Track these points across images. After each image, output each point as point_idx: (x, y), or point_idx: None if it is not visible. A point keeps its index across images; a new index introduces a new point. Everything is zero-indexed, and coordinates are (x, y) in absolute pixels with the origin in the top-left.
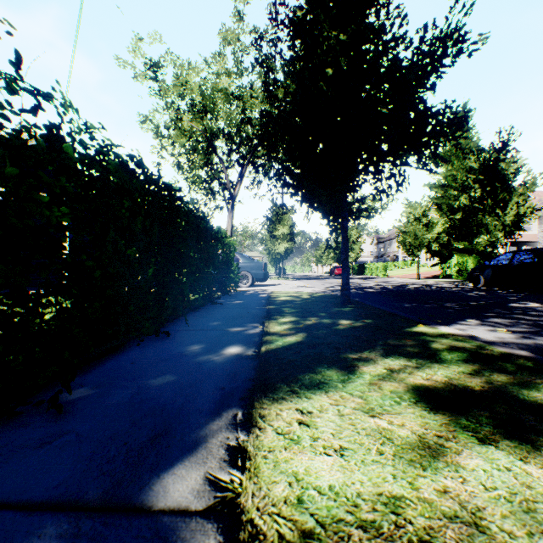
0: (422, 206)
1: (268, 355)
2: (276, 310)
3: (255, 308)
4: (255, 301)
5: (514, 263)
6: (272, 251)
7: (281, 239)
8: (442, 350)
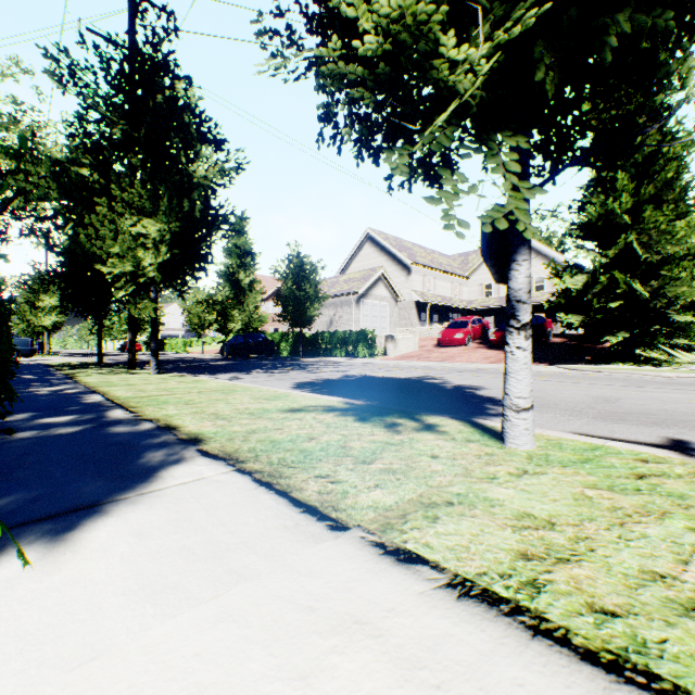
0: (206, 292)
1: (60, 370)
2: (57, 366)
3: (43, 366)
4: (38, 365)
5: (237, 342)
6: (35, 324)
7: (48, 311)
8: (117, 368)
